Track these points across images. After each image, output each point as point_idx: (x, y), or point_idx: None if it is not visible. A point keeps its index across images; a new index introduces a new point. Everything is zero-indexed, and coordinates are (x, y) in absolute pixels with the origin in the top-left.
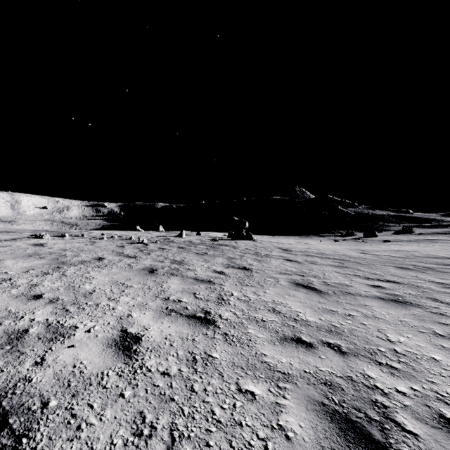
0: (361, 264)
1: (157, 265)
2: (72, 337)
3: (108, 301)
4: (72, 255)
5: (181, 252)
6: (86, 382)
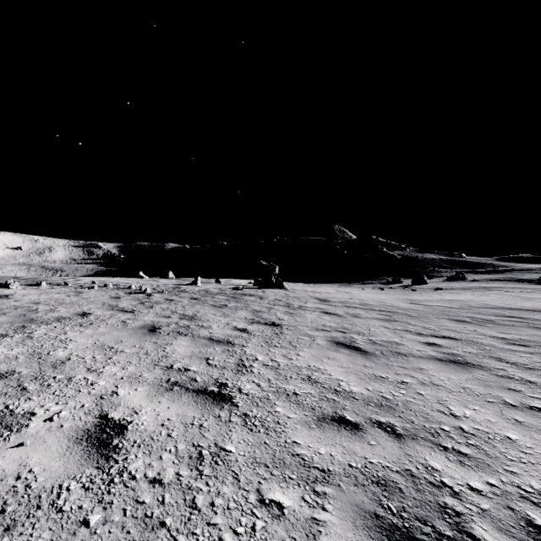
0: (411, 317)
1: (161, 321)
2: (24, 430)
3: (87, 374)
4: (47, 310)
5: (193, 304)
6: (33, 503)
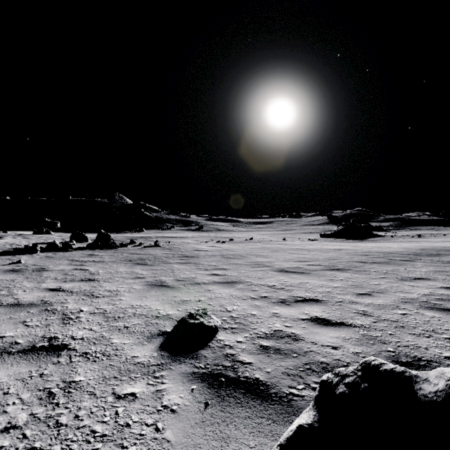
0: None
1: None
2: None
3: None
4: None
5: None
6: None
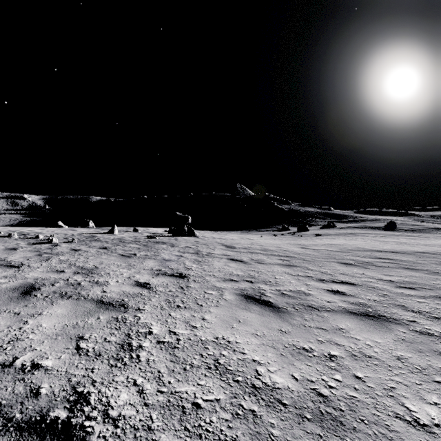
0: (307, 261)
1: (48, 278)
2: None
3: None
4: None
5: (100, 254)
6: None
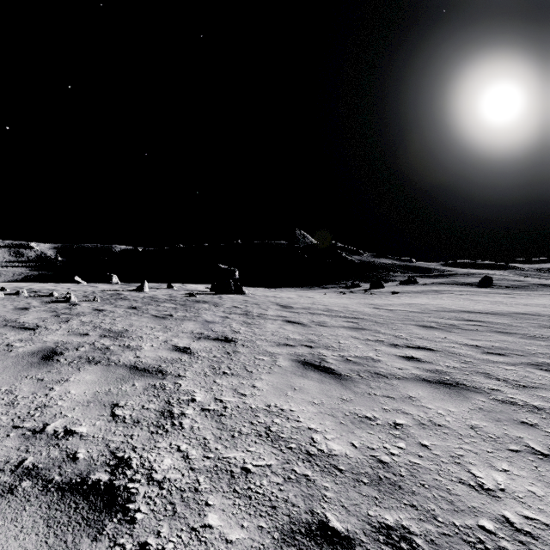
0: (379, 324)
1: (70, 342)
2: None
3: None
4: None
5: (129, 314)
6: None
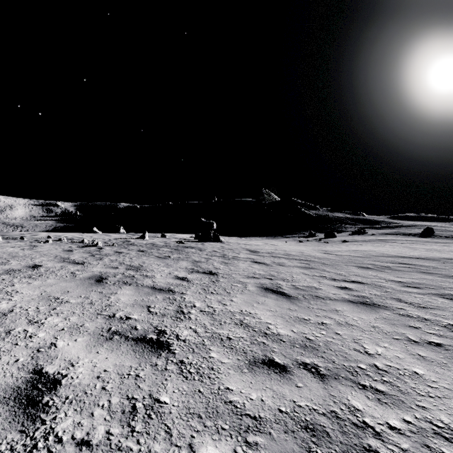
0: (326, 265)
1: (109, 272)
2: None
3: (27, 326)
4: None
5: (140, 255)
6: None
